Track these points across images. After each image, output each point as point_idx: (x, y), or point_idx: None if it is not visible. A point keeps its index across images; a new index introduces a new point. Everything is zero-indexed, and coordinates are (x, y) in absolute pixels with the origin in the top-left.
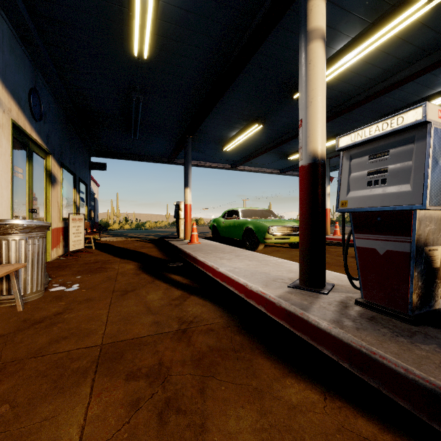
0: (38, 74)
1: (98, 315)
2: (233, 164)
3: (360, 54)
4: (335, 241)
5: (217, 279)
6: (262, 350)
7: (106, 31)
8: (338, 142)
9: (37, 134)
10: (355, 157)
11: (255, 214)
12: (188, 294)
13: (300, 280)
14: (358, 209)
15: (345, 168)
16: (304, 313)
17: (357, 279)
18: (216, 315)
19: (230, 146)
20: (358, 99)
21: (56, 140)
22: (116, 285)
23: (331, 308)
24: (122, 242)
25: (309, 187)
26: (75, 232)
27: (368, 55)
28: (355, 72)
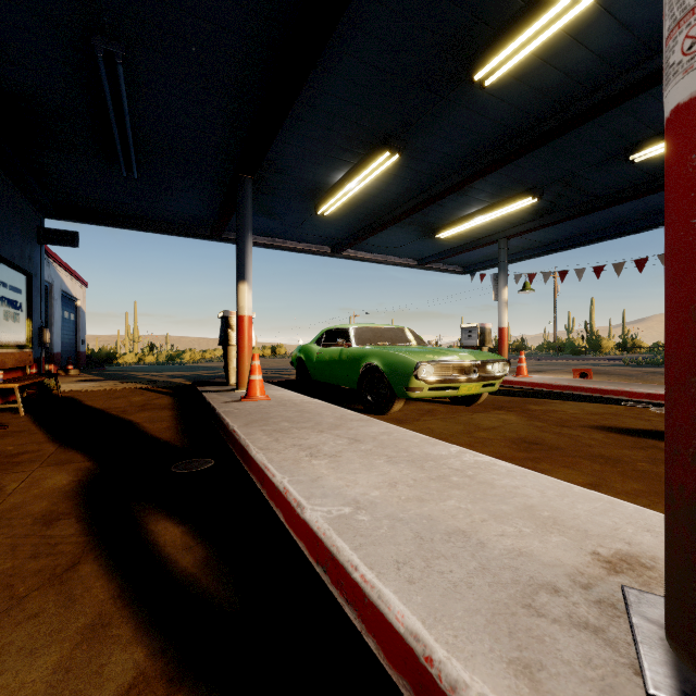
0: None
1: None
2: (337, 245)
3: None
4: (523, 387)
5: (298, 541)
6: None
7: None
8: None
9: None
10: None
11: (383, 337)
12: (163, 682)
13: None
14: None
15: None
16: None
17: None
18: None
19: (331, 205)
20: (602, 96)
21: None
22: None
23: None
24: (109, 393)
25: None
26: None
27: None
28: (616, 14)
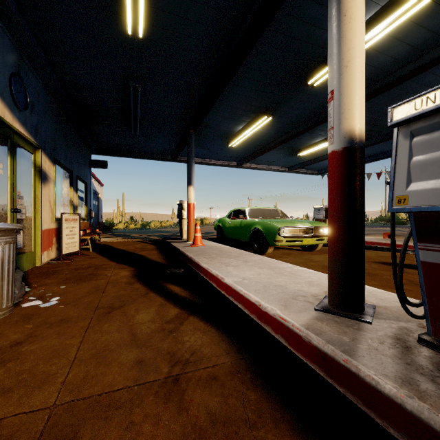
0: (23, 58)
1: (66, 348)
2: (239, 161)
3: (390, 26)
4: None
5: (222, 291)
6: (291, 424)
7: (95, 4)
8: (392, 114)
9: (21, 124)
10: (419, 133)
11: (264, 214)
12: (186, 313)
13: (331, 300)
14: (429, 207)
15: (402, 150)
16: (349, 361)
17: (417, 305)
18: (220, 349)
19: (236, 141)
20: (381, 85)
21: (48, 134)
22: (102, 299)
23: (386, 350)
24: (123, 243)
25: (344, 179)
26: (69, 234)
27: (398, 29)
28: (380, 51)
